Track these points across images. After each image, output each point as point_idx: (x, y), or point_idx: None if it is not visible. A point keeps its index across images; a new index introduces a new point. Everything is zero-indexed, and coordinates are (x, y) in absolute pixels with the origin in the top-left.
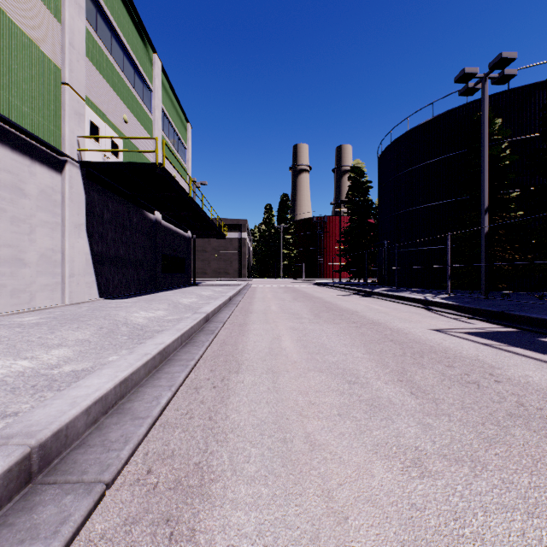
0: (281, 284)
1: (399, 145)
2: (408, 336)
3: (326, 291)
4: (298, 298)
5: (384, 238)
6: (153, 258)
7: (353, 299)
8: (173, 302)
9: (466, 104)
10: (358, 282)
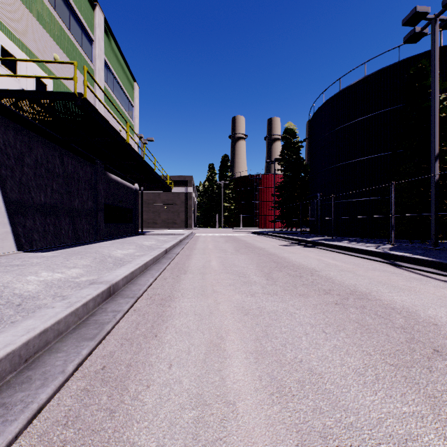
0: (222, 233)
1: (332, 105)
2: (446, 333)
3: (266, 240)
4: (240, 249)
5: (316, 190)
6: (94, 208)
7: (298, 250)
8: (101, 256)
9: (398, 62)
10: (291, 231)
